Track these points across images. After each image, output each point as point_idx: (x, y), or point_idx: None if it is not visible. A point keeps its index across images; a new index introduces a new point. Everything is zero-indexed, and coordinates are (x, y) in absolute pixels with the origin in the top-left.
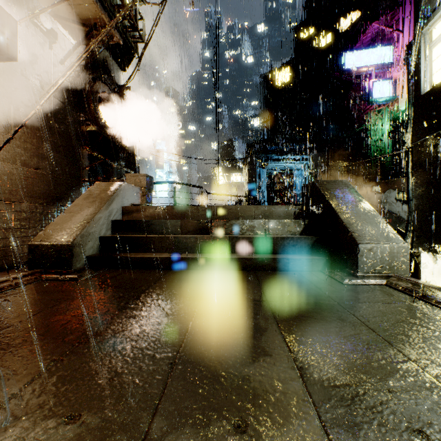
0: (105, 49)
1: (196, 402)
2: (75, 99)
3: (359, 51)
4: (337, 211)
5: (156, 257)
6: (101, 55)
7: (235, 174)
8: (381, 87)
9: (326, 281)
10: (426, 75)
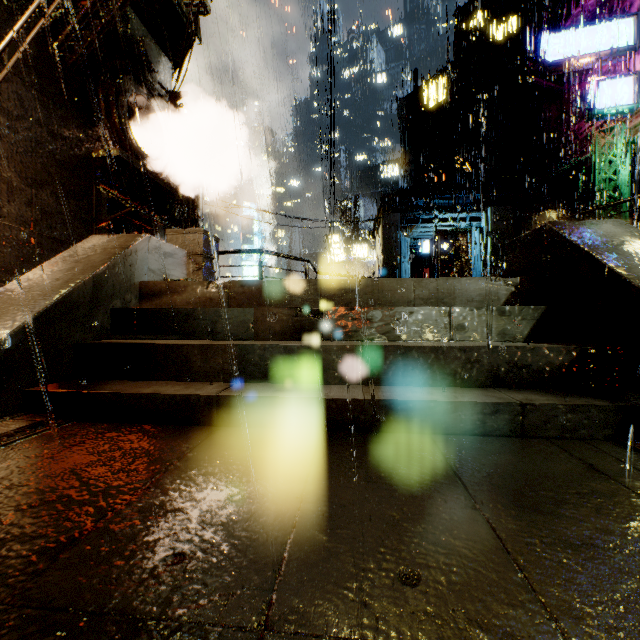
0: (141, 25)
1: None
2: (81, 100)
3: (573, 30)
4: (638, 283)
5: (186, 394)
6: (134, 33)
7: (360, 246)
8: (613, 90)
9: None
10: None
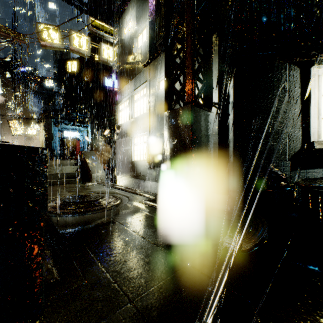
0: None
1: (52, 196)
2: None
3: (112, 79)
4: (88, 163)
5: None
6: None
7: (30, 128)
8: None
9: (82, 184)
10: (119, 119)
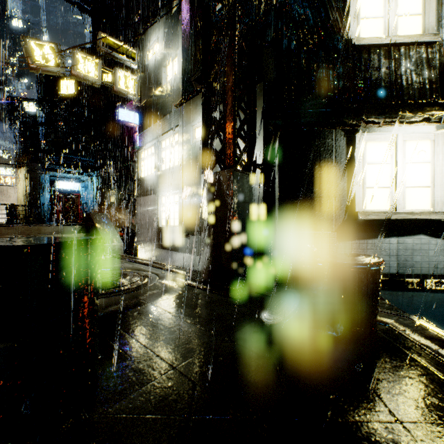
0: None
1: None
2: None
3: (128, 111)
4: (99, 230)
5: None
6: None
7: (4, 176)
8: None
9: None
10: (140, 171)
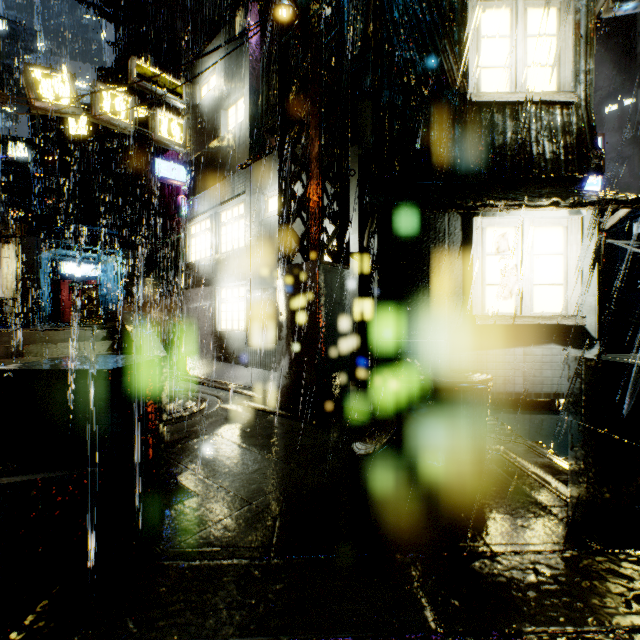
0: None
1: None
2: None
3: (170, 162)
4: (133, 336)
5: None
6: None
7: None
8: None
9: None
10: (190, 252)
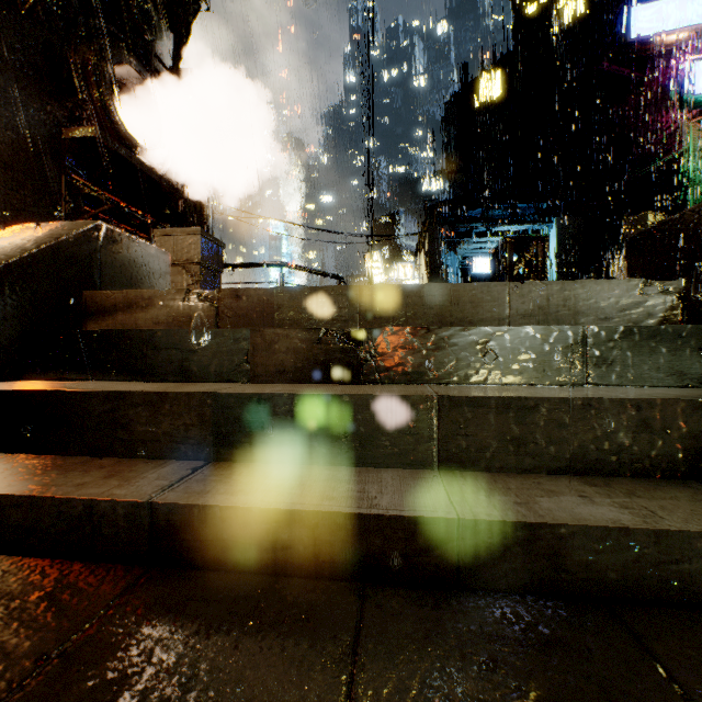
0: None
1: None
2: (44, 62)
3: None
4: None
5: (89, 499)
6: None
7: (402, 265)
8: None
9: None
10: None
